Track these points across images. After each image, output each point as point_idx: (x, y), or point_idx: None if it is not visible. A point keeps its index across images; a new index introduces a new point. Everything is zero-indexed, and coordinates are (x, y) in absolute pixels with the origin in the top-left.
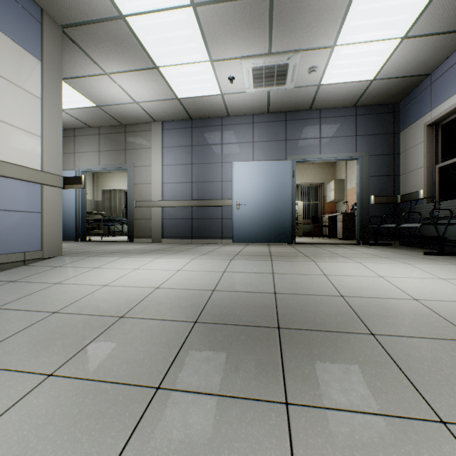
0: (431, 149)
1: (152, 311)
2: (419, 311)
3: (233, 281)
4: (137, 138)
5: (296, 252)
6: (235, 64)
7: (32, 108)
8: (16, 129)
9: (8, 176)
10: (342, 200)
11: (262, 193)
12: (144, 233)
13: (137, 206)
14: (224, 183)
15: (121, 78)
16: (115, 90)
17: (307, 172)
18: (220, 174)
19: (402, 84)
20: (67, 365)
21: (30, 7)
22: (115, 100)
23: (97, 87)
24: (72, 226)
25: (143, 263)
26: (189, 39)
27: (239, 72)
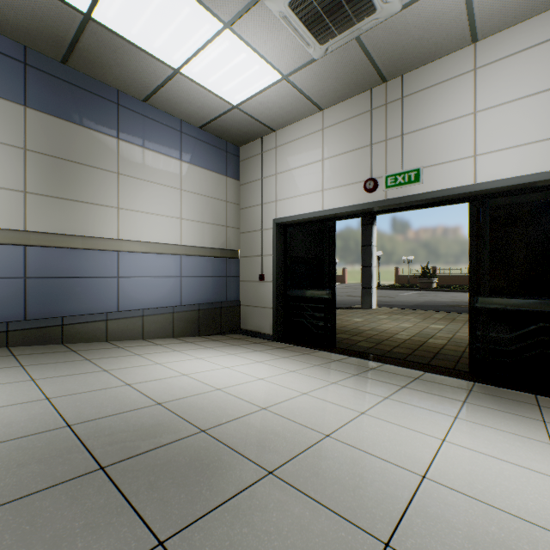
0: None
1: None
2: None
3: None
4: None
5: None
6: None
7: None
8: None
9: None
10: None
11: None
12: None
13: None
14: None
15: None
16: None
17: None
18: None
19: None
20: None
21: None
22: None
23: None
24: None
25: None
26: None
27: None
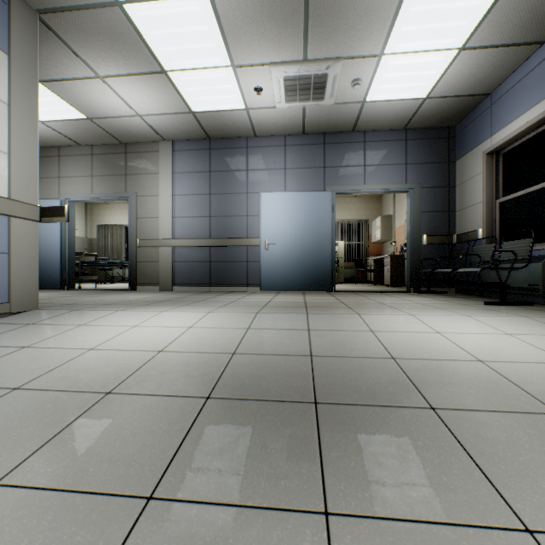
0: (491, 181)
1: (150, 384)
2: (486, 376)
3: (259, 340)
4: (140, 161)
5: (337, 302)
6: (263, 72)
7: None
8: None
9: None
10: (389, 240)
11: (296, 231)
12: (150, 279)
13: (140, 245)
14: (250, 218)
15: (119, 83)
16: (112, 99)
17: (349, 206)
18: (245, 207)
19: (458, 104)
20: (22, 467)
21: None
22: (112, 111)
23: (88, 94)
24: (56, 270)
25: (145, 318)
26: (206, 37)
27: (268, 82)
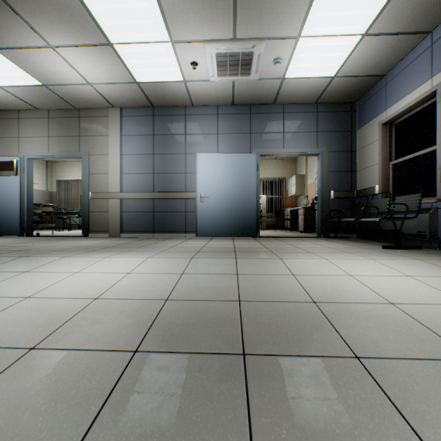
0: (385, 146)
1: (79, 336)
2: (399, 319)
3: (191, 285)
4: (92, 124)
5: (261, 247)
6: (198, 48)
7: None
8: None
9: None
10: (302, 194)
11: (227, 186)
12: (100, 227)
13: (92, 197)
14: (188, 175)
15: (69, 53)
16: (64, 68)
17: (270, 166)
18: (184, 165)
19: (359, 83)
20: None
21: None
22: (65, 79)
23: (42, 62)
24: (15, 219)
25: (88, 264)
26: (146, 13)
27: (203, 57)
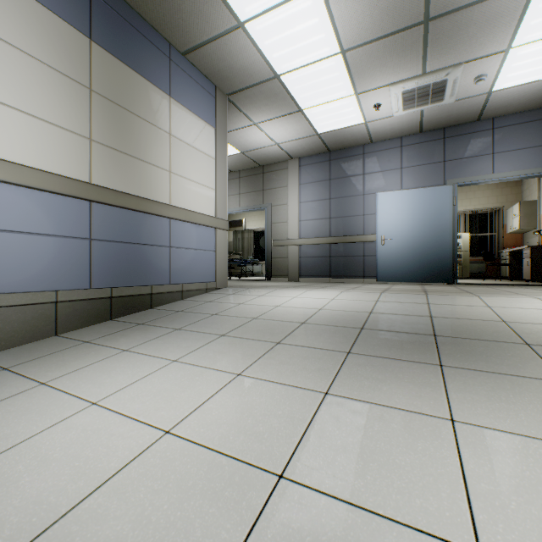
0: None
1: (324, 321)
2: None
3: (387, 307)
4: (274, 178)
5: (457, 290)
6: (382, 92)
7: (210, 168)
8: (201, 186)
9: (199, 223)
10: (532, 229)
11: (413, 225)
12: (281, 272)
13: (274, 245)
14: (366, 217)
15: (267, 125)
16: (260, 137)
17: (476, 194)
18: (361, 207)
19: None
20: (284, 340)
21: (209, 88)
22: (258, 145)
23: (245, 136)
24: None
25: (298, 293)
26: (336, 80)
27: (386, 98)
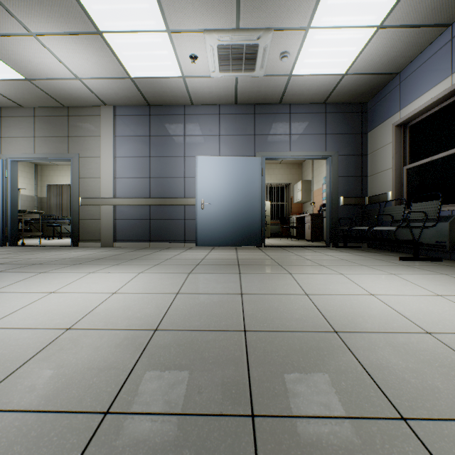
0: (399, 150)
1: (33, 388)
2: (444, 357)
3: (187, 309)
4: (83, 124)
5: (267, 259)
6: (197, 39)
7: None
8: None
9: None
10: (309, 201)
11: (229, 191)
12: (92, 236)
13: (82, 204)
14: (187, 179)
15: (53, 42)
16: (48, 59)
17: (275, 171)
18: (183, 169)
19: (372, 82)
20: None
21: None
22: (50, 72)
23: (23, 52)
24: None
25: (67, 281)
26: None
27: (203, 50)
